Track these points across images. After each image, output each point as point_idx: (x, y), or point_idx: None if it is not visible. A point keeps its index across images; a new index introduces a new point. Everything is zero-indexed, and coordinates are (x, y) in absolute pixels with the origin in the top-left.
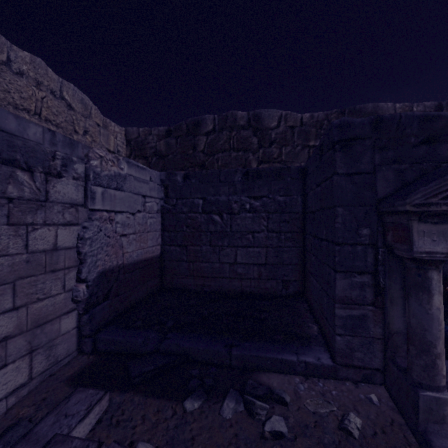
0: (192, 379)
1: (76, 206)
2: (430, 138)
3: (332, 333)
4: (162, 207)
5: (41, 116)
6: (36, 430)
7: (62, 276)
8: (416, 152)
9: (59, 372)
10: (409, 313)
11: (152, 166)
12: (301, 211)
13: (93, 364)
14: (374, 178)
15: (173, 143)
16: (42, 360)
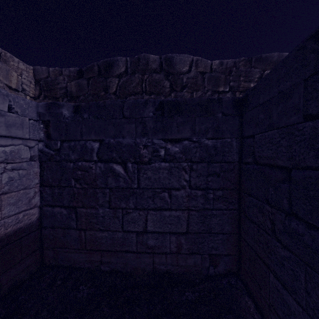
0: None
1: None
2: None
3: None
4: (40, 152)
5: None
6: None
7: None
8: None
9: None
10: None
11: None
12: (236, 160)
13: None
14: None
15: (85, 84)
16: None
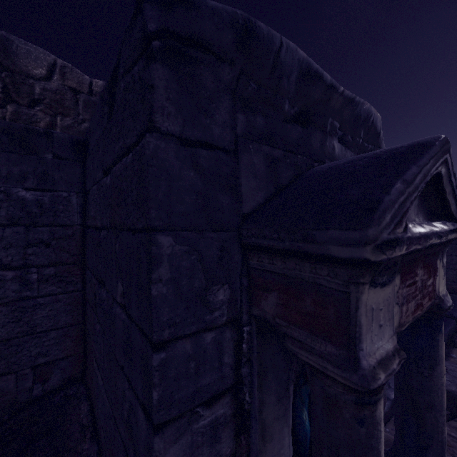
0: None
1: None
2: (301, 115)
3: None
4: None
5: None
6: None
7: None
8: (290, 133)
9: None
10: None
11: None
12: (78, 223)
13: None
14: (235, 164)
15: None
16: None
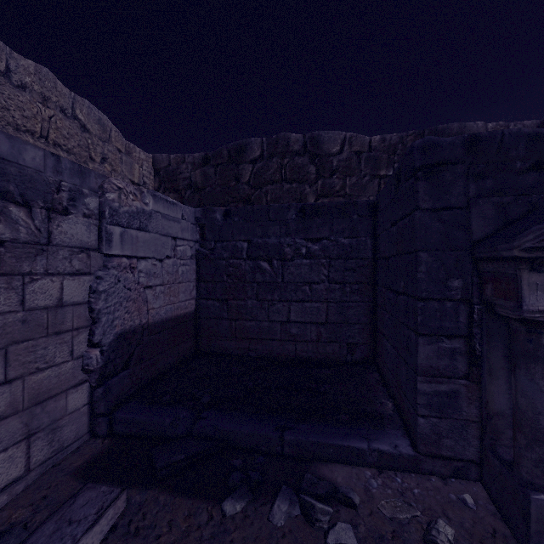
0: (233, 471)
1: (88, 251)
2: (541, 162)
3: (413, 413)
4: (197, 252)
5: (49, 139)
6: (31, 541)
7: (69, 340)
8: (523, 181)
9: (65, 462)
10: (517, 390)
11: (185, 202)
12: (371, 257)
13: (108, 451)
14: (467, 214)
15: (212, 172)
16: (43, 446)
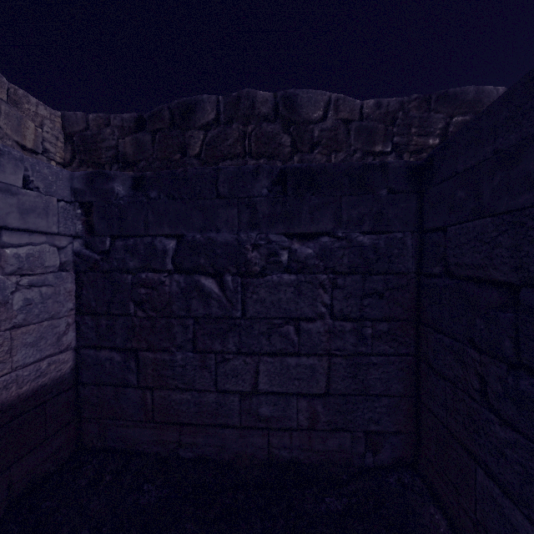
0: None
1: None
2: None
3: None
4: (76, 256)
5: None
6: None
7: None
8: None
9: None
10: None
11: None
12: (412, 270)
13: None
14: None
15: (148, 141)
16: None
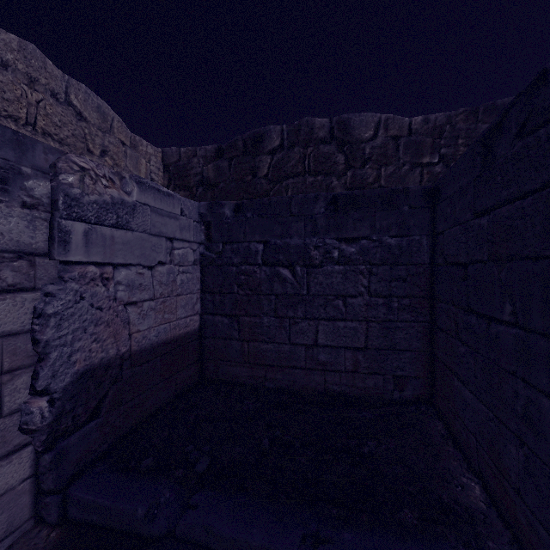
0: None
1: (30, 257)
2: None
3: None
4: (201, 256)
5: (36, 127)
6: None
7: None
8: None
9: None
10: None
11: (197, 200)
12: (427, 262)
13: None
14: None
15: (226, 166)
16: None
